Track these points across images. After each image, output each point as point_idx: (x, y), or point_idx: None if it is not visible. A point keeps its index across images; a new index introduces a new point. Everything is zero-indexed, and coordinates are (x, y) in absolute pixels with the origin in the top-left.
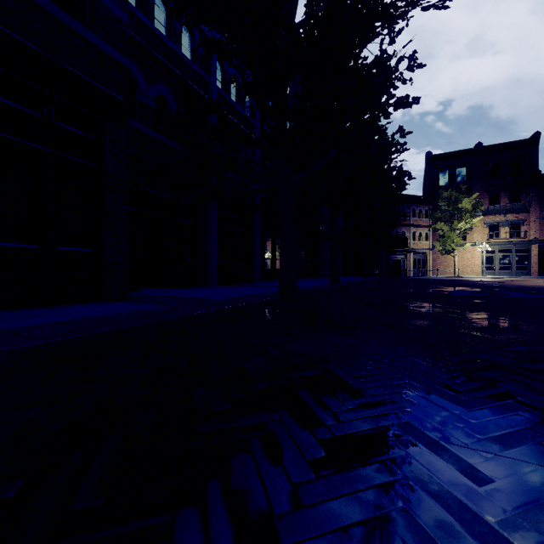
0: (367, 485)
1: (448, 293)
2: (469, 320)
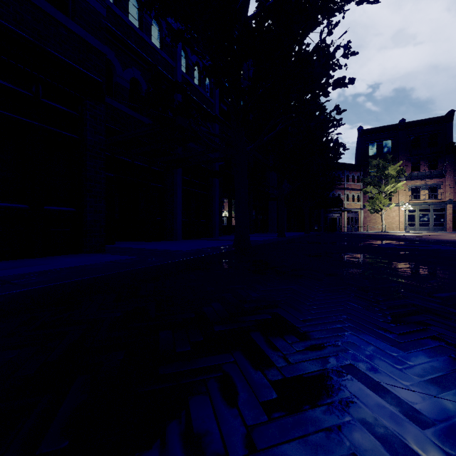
0: (317, 428)
1: (377, 246)
2: (398, 269)
